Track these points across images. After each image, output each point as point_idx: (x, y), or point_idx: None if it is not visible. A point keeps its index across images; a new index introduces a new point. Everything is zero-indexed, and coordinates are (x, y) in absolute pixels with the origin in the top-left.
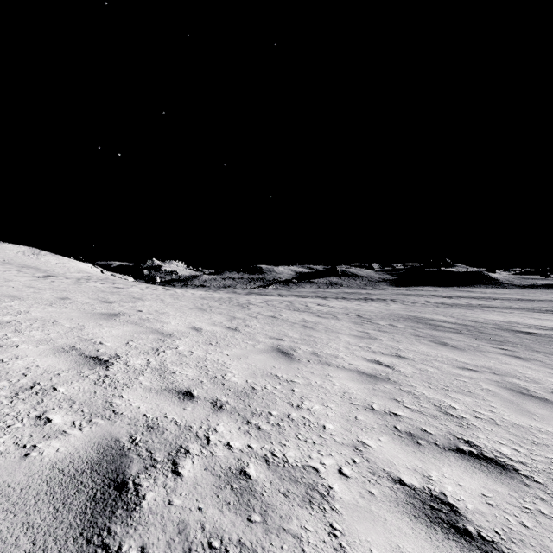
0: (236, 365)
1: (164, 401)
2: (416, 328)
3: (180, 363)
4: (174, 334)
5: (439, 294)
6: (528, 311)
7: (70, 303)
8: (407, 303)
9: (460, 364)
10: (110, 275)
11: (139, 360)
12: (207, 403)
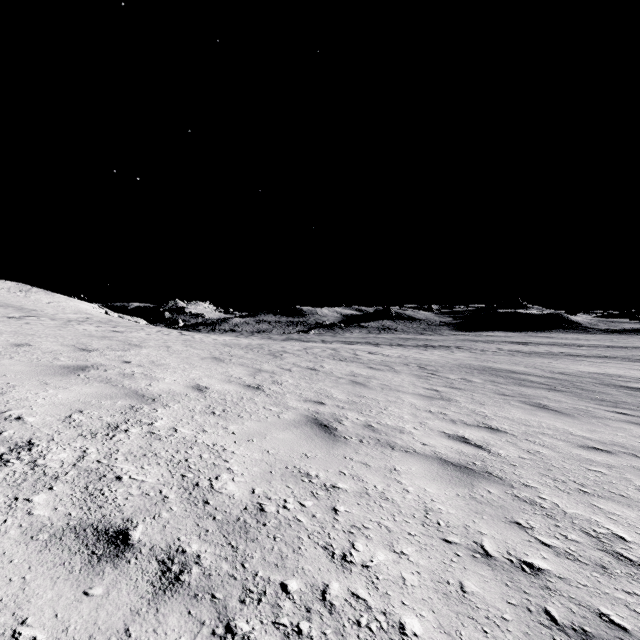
0: (242, 453)
1: (49, 569)
2: (498, 384)
3: (142, 454)
4: (161, 398)
5: (512, 340)
6: (624, 361)
7: (24, 352)
8: (476, 351)
9: (580, 439)
10: (117, 317)
11: (66, 452)
12: (151, 564)
